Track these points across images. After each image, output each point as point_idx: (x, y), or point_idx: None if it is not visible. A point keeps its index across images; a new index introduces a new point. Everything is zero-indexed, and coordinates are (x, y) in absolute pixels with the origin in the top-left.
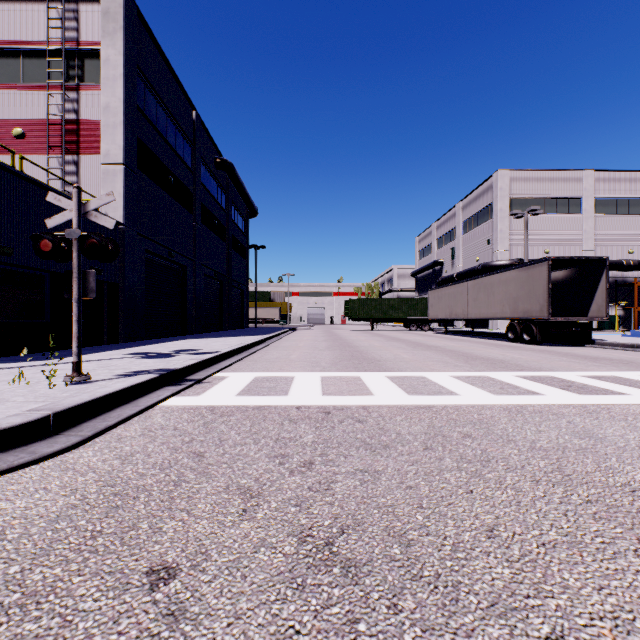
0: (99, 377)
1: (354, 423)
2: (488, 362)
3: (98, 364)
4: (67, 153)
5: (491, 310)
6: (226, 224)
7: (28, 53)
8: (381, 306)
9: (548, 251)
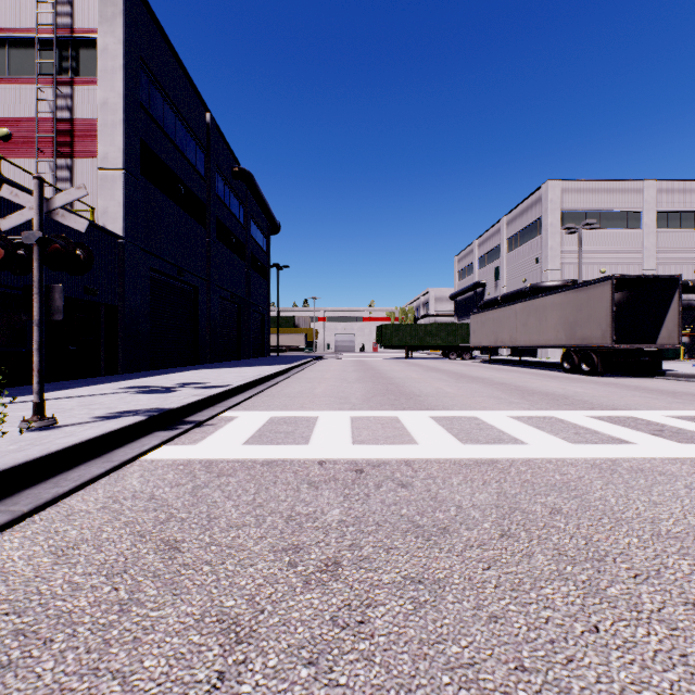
0: (71, 420)
1: (396, 488)
2: (549, 398)
3: (80, 402)
4: (59, 156)
5: (543, 336)
6: (245, 241)
7: (15, 42)
8: (417, 332)
9: (604, 271)
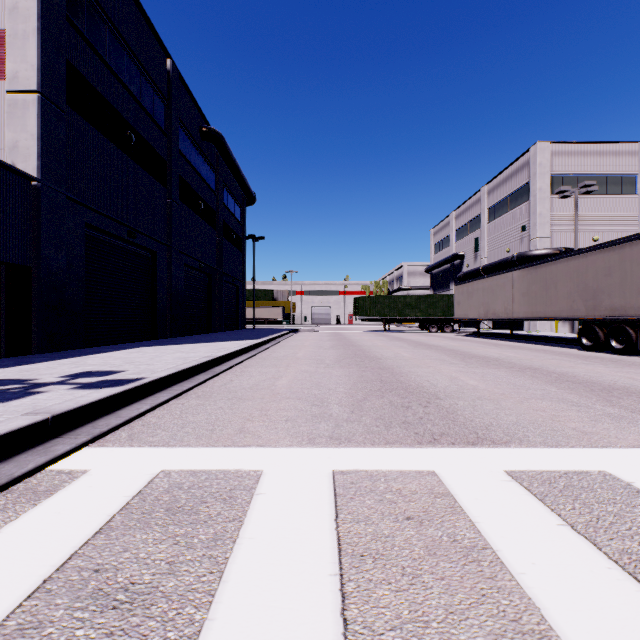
0: None
1: None
2: None
3: None
4: None
5: (552, 307)
6: (216, 208)
7: None
8: (396, 304)
9: (597, 238)
